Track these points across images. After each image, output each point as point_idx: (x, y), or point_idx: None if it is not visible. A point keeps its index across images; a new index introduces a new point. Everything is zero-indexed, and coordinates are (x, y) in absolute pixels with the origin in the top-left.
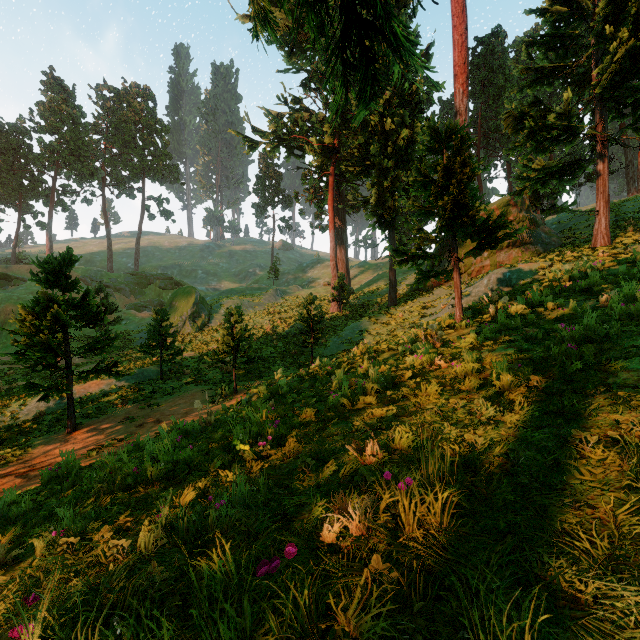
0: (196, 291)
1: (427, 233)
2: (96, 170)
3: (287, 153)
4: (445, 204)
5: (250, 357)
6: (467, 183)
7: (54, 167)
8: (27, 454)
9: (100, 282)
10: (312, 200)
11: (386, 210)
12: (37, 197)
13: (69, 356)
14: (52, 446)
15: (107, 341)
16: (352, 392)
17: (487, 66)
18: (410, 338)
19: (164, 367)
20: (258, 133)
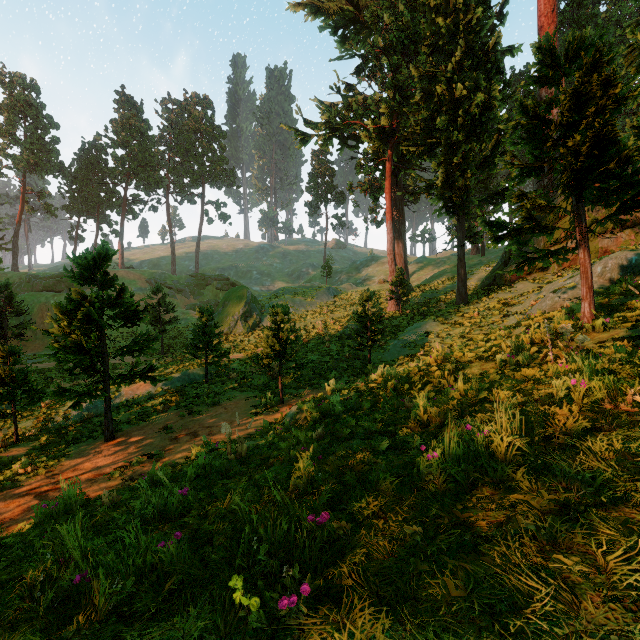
0: (248, 290)
1: (533, 199)
2: (161, 179)
3: (340, 144)
4: (577, 145)
5: (300, 361)
6: (611, 113)
7: (125, 178)
8: (58, 465)
9: (158, 283)
10: (367, 190)
11: (455, 191)
12: (111, 207)
13: (106, 358)
14: (85, 457)
15: (145, 342)
16: (465, 453)
17: (573, 23)
18: (513, 344)
19: (211, 369)
20: (310, 125)
